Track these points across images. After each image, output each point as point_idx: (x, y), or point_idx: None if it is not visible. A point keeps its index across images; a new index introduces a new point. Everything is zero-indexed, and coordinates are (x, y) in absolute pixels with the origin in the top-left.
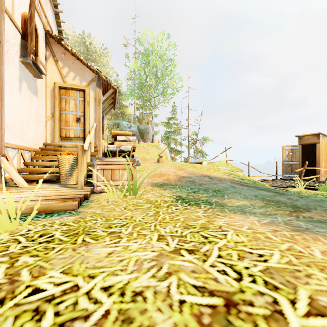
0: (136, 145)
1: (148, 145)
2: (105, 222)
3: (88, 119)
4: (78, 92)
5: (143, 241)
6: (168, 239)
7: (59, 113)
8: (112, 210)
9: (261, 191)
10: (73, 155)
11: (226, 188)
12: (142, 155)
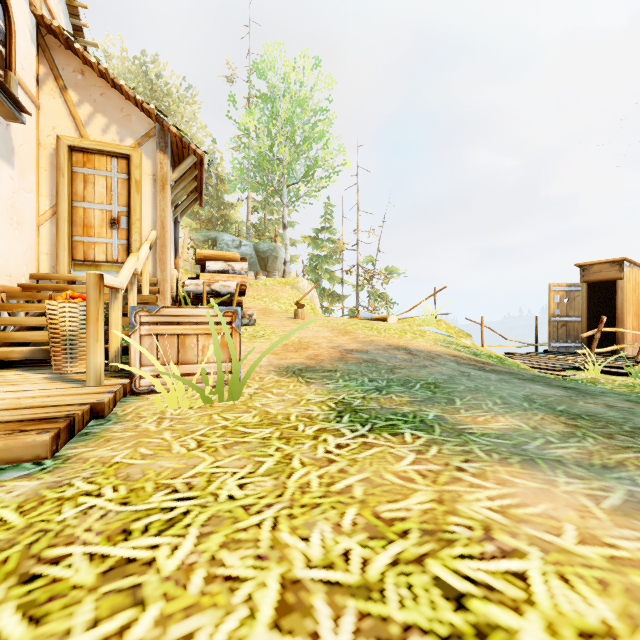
0: (251, 282)
1: (275, 283)
2: (121, 503)
3: (138, 222)
4: (116, 161)
5: (219, 633)
6: (317, 615)
7: (68, 207)
8: (160, 452)
9: (532, 385)
10: (84, 301)
11: (450, 379)
12: (262, 303)
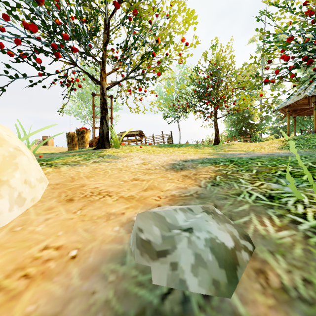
0: None
1: None
2: None
3: None
4: None
5: None
6: None
7: None
8: None
9: None
10: None
11: None
12: None
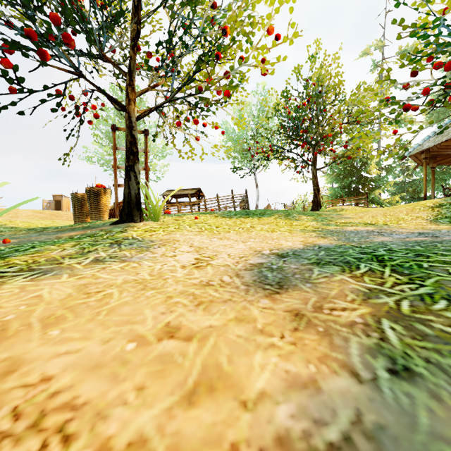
0: None
1: None
2: None
3: None
4: None
5: None
6: None
7: None
8: None
9: None
10: None
11: None
12: None
